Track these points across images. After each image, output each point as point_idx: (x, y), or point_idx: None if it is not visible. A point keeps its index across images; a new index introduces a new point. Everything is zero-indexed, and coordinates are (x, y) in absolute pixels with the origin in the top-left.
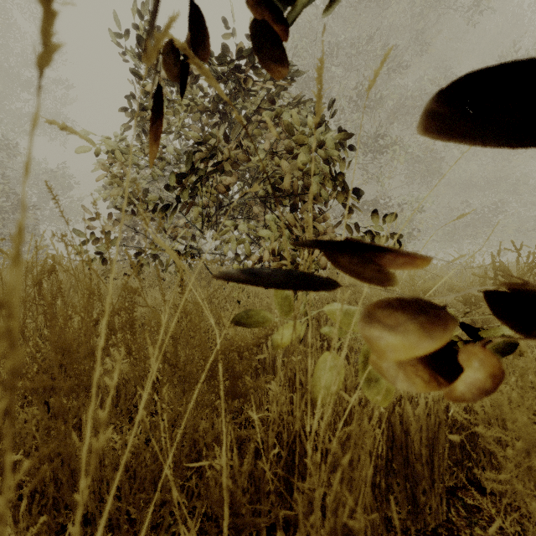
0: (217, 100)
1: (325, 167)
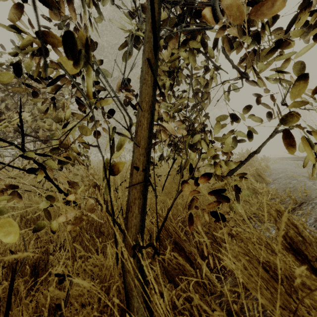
0: (7, 85)
1: (60, 127)
